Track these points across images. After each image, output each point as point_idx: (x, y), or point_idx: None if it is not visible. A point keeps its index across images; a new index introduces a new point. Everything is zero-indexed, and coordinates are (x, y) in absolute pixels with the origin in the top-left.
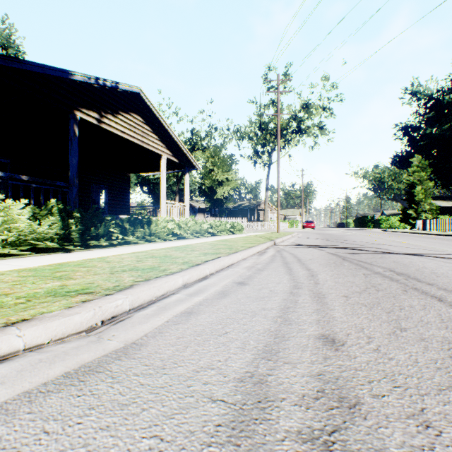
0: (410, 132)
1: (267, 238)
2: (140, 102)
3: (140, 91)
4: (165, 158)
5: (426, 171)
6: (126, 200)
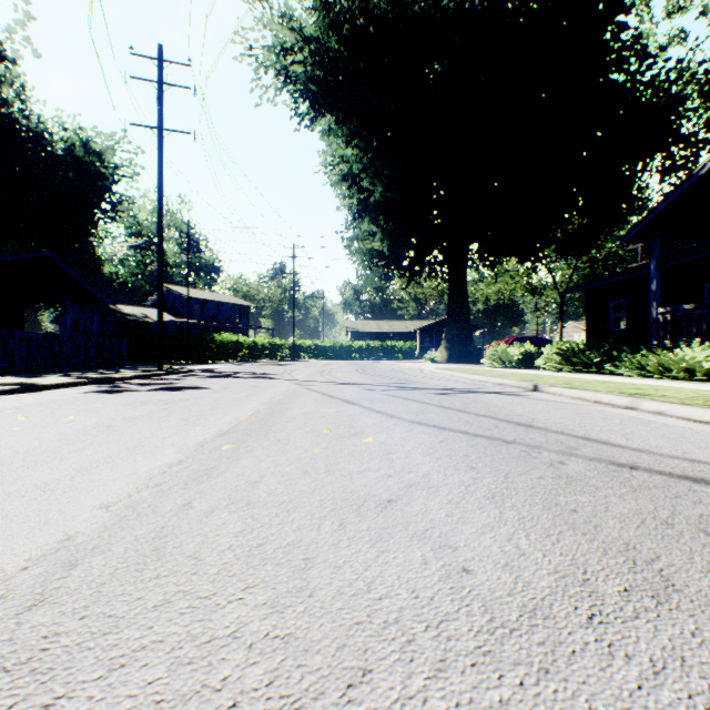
0: None
1: (664, 396)
2: None
3: None
4: None
5: None
6: None
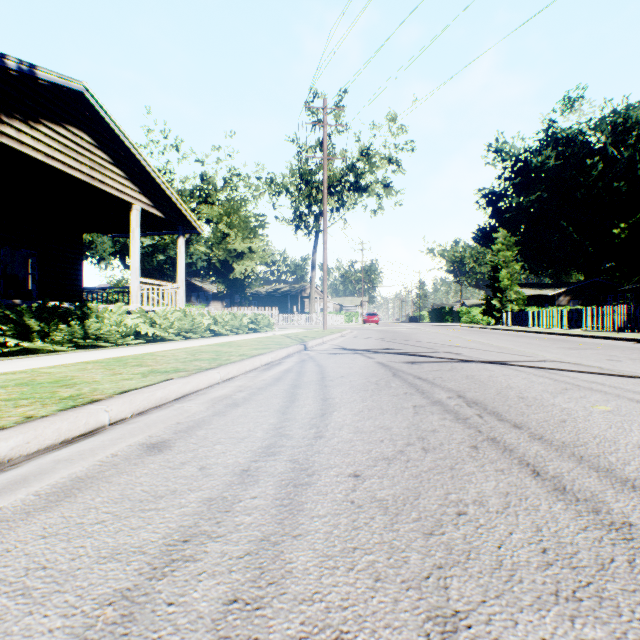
0: (495, 201)
1: (299, 339)
2: (88, 110)
3: (84, 89)
4: (139, 209)
5: (512, 250)
6: (74, 276)
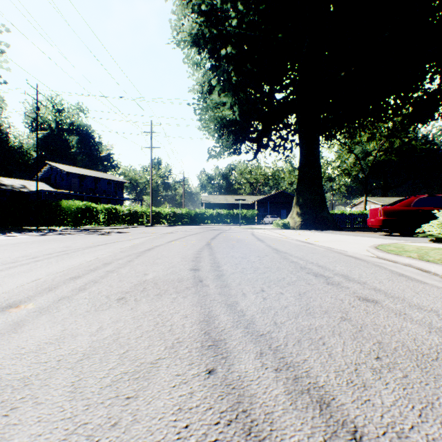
0: None
1: None
2: None
3: None
4: None
5: None
6: None
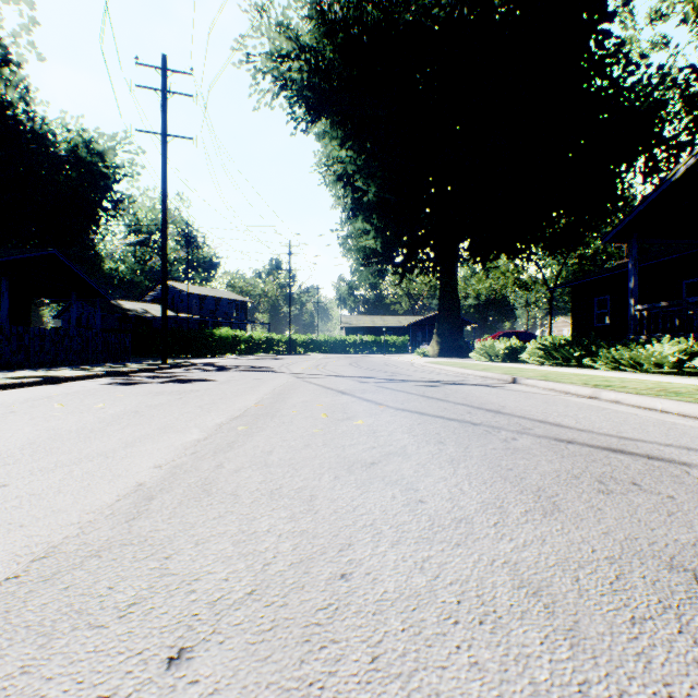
0: None
1: (624, 387)
2: None
3: None
4: None
5: None
6: None
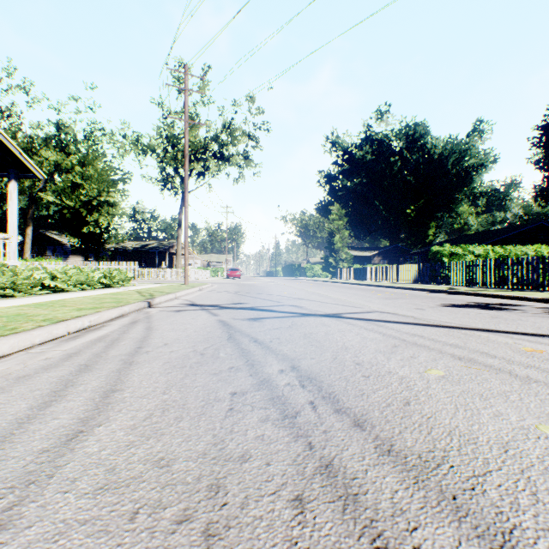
0: (331, 181)
1: (150, 294)
2: None
3: None
4: None
5: (343, 220)
6: None
